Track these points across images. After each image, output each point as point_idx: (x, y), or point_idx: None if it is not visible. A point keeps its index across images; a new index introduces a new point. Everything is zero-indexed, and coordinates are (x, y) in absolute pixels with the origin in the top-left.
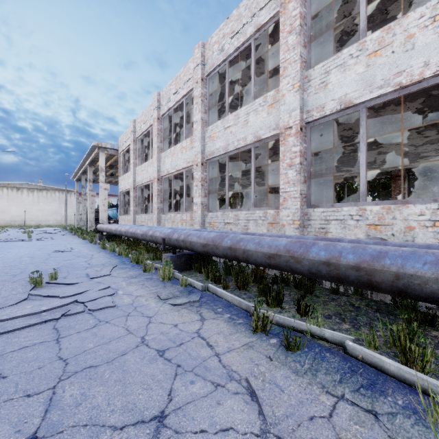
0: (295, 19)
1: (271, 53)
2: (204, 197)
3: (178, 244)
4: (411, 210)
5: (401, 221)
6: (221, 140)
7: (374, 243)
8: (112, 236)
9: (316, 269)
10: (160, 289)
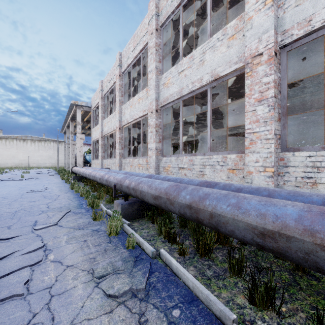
0: None
1: None
2: (159, 143)
3: (128, 192)
4: None
5: None
6: (175, 85)
7: None
8: (84, 177)
9: None
10: (98, 255)
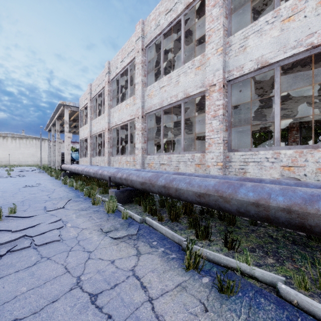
0: None
1: (197, 28)
2: (144, 143)
3: (121, 182)
4: None
5: (313, 163)
6: (157, 97)
7: (295, 184)
8: (73, 174)
9: (245, 209)
10: (104, 222)
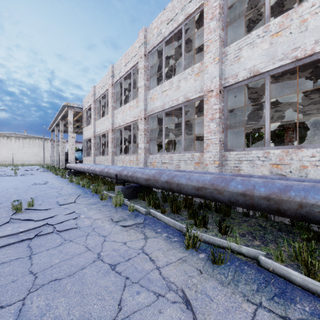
0: (216, 9)
1: (196, 35)
2: (147, 143)
3: (126, 179)
4: (305, 153)
5: (297, 162)
6: (159, 100)
7: (278, 179)
8: (78, 173)
9: (234, 199)
10: (113, 213)
